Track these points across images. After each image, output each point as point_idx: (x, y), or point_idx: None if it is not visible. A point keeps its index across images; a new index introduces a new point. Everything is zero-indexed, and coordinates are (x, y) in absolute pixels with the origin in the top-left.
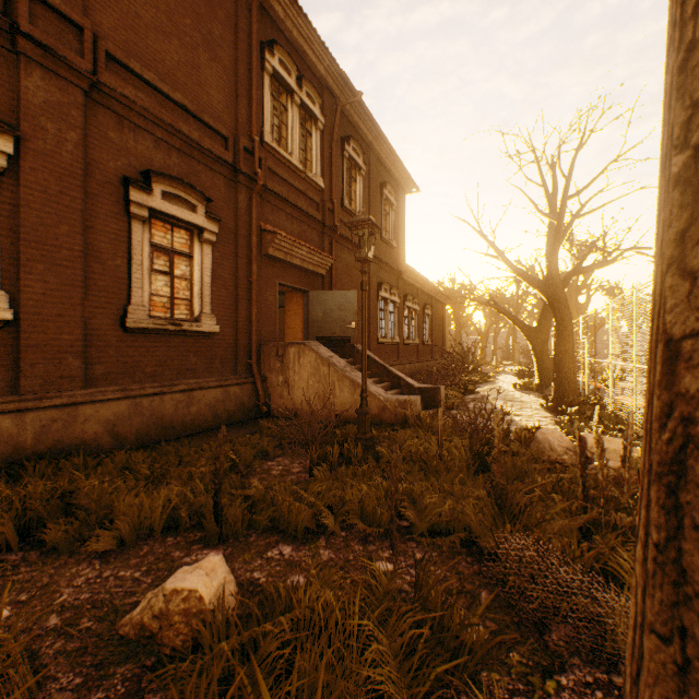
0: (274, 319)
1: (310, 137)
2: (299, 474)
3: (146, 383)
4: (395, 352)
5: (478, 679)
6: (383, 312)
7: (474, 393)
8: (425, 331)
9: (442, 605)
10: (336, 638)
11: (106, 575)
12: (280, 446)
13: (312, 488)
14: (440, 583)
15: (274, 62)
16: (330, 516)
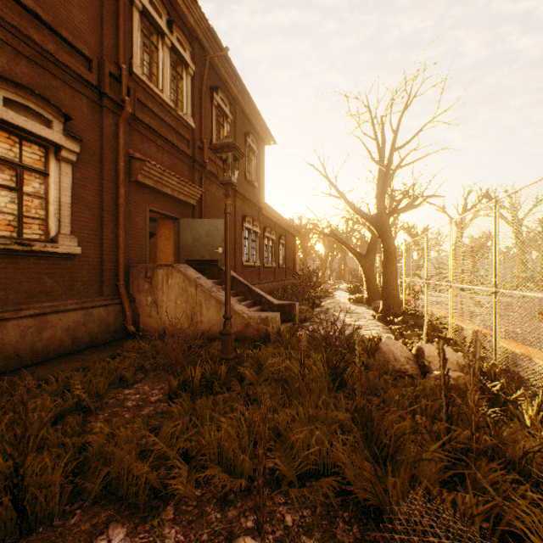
0: (144, 243)
1: (181, 80)
2: (157, 404)
3: None
4: (257, 273)
5: None
6: (247, 241)
7: (320, 306)
8: (280, 257)
9: None
10: None
11: None
12: (143, 368)
13: (166, 428)
14: None
15: None
16: (183, 469)
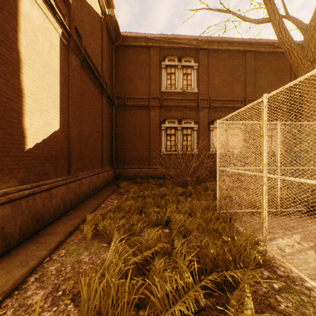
0: None
1: None
2: None
3: None
4: None
5: None
6: None
7: None
8: None
9: None
10: None
11: None
12: None
13: None
14: None
15: None
16: None
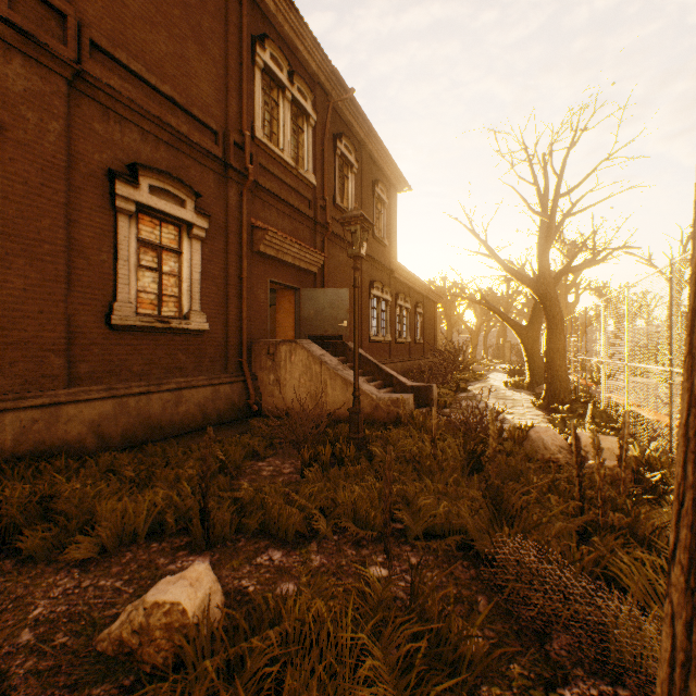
0: (265, 317)
1: (302, 133)
2: (290, 475)
3: (133, 382)
4: (387, 350)
5: (479, 695)
6: (375, 311)
7: (466, 391)
8: (417, 329)
9: (440, 615)
10: (329, 652)
11: (85, 584)
12: (271, 445)
13: (304, 490)
14: (436, 589)
15: (265, 57)
16: (322, 519)
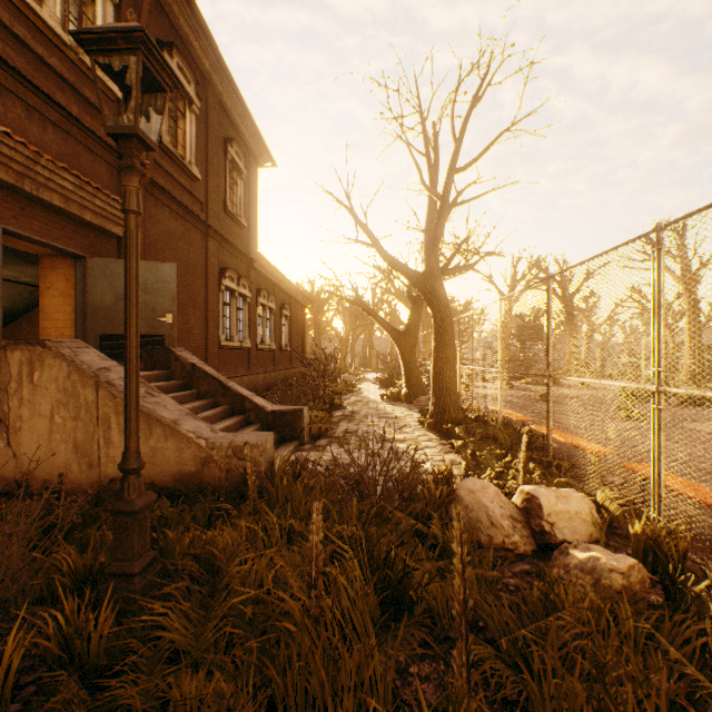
0: None
1: (93, 3)
2: None
3: None
4: (246, 359)
5: None
6: (229, 308)
7: (342, 408)
8: (283, 335)
9: None
10: None
11: None
12: None
13: None
14: None
15: None
16: None
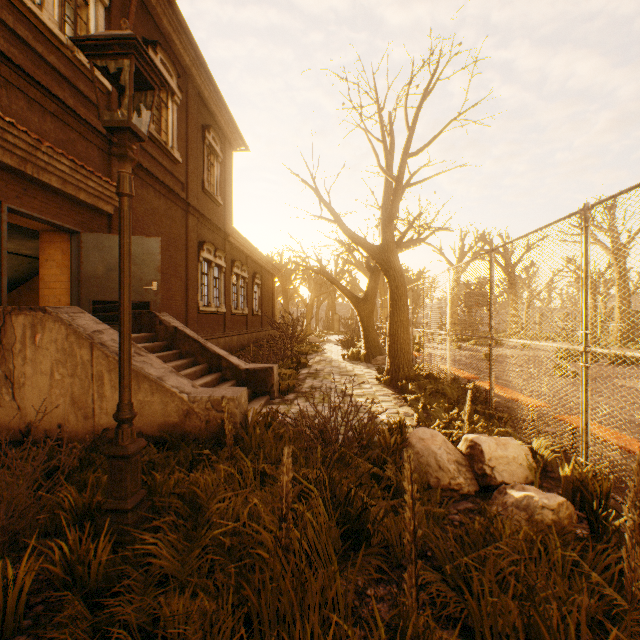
0: None
1: (86, 7)
2: None
3: None
4: (222, 322)
5: None
6: (207, 277)
7: (307, 367)
8: (255, 301)
9: None
10: None
11: None
12: None
13: None
14: None
15: None
16: None
